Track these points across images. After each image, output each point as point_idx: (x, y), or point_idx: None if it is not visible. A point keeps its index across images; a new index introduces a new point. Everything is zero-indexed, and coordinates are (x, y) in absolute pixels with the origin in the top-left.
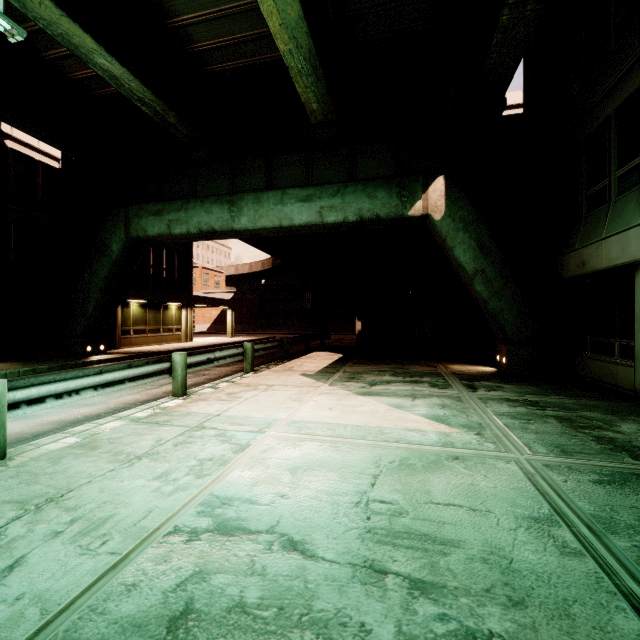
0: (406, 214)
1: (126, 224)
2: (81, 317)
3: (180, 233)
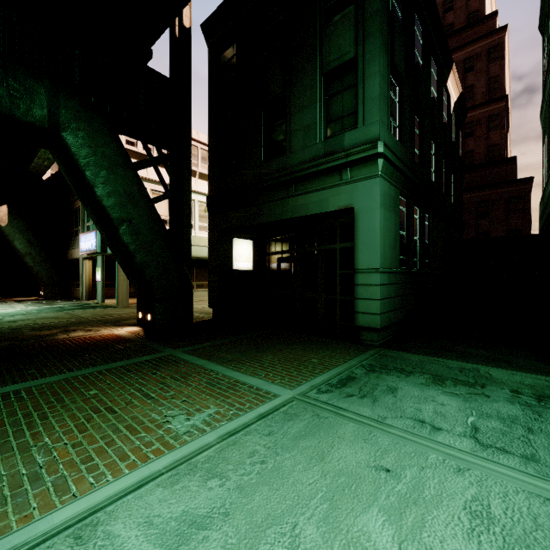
0: None
1: None
2: None
3: None
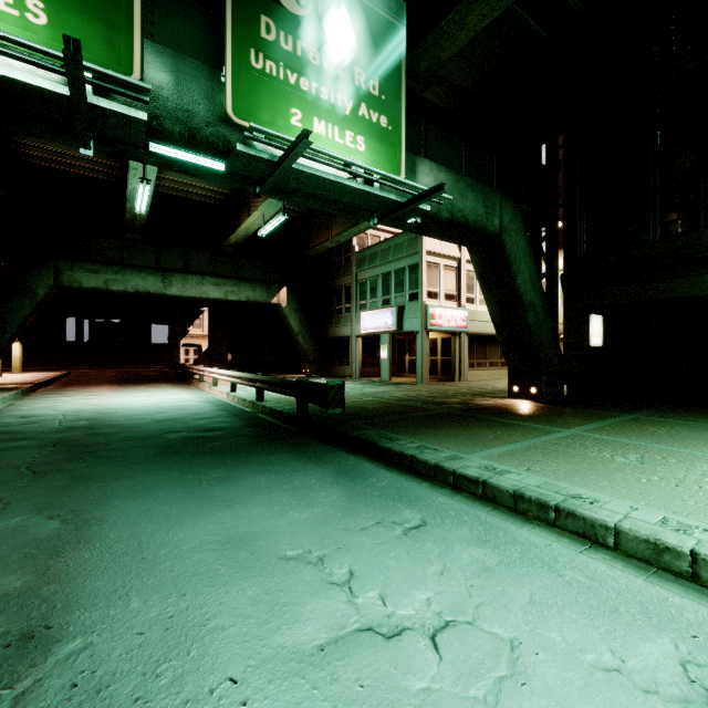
0: (270, 302)
1: (56, 274)
2: None
3: (117, 290)
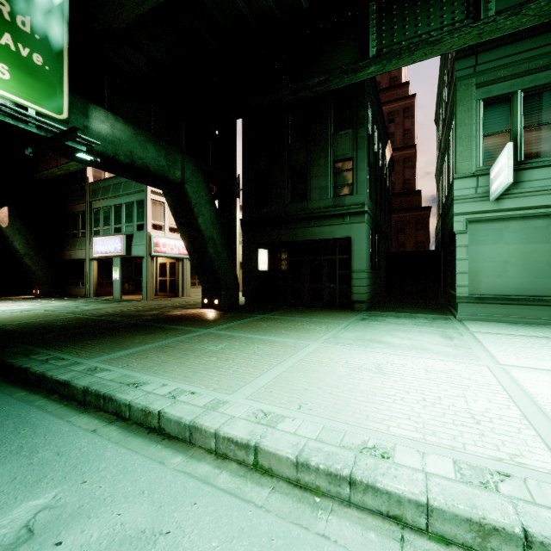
0: None
1: None
2: None
3: None
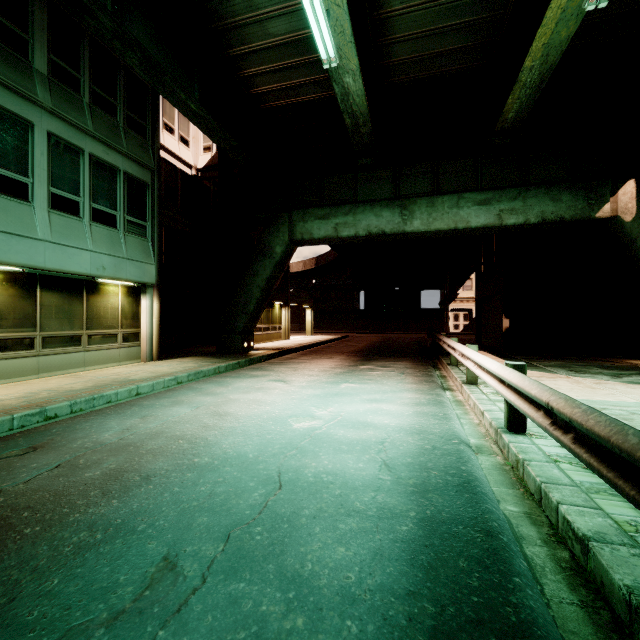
0: (593, 216)
1: (290, 228)
2: (242, 315)
3: (347, 236)
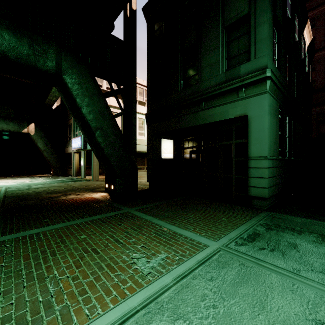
0: (21, 131)
1: None
2: None
3: None
